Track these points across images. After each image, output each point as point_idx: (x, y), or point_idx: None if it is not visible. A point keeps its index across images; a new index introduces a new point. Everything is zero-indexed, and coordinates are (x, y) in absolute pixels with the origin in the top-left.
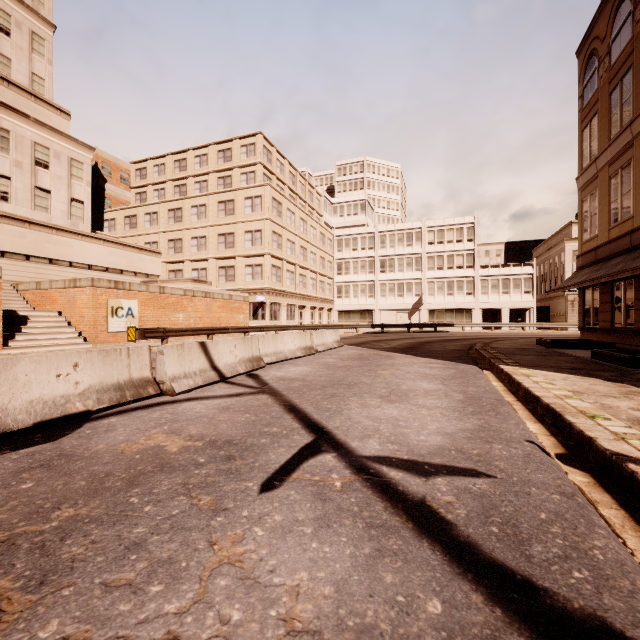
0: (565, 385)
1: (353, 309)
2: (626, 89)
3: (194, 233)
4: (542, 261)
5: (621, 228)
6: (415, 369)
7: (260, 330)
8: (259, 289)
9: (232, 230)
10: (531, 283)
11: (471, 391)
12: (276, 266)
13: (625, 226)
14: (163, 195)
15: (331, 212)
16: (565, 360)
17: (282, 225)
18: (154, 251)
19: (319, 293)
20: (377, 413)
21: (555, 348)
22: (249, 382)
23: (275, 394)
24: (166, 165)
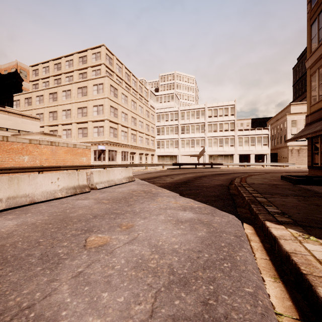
0: None
1: (166, 154)
2: None
3: (64, 107)
4: (272, 127)
5: None
6: (153, 227)
7: (90, 168)
8: (101, 141)
9: (86, 105)
10: (267, 139)
11: None
12: (113, 127)
13: None
14: (48, 85)
15: (155, 100)
16: None
17: (118, 102)
18: (34, 117)
19: (145, 145)
20: None
21: (300, 184)
22: None
23: None
24: (49, 67)
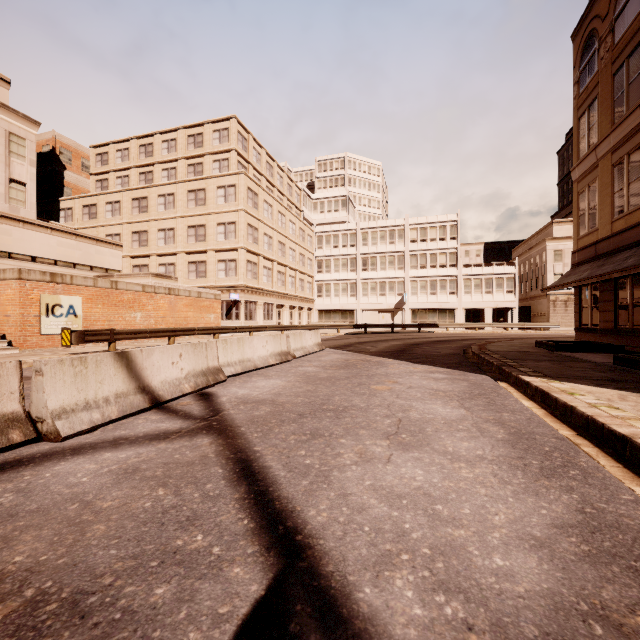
0: (637, 410)
1: (334, 309)
2: (634, 67)
3: (161, 225)
4: (522, 261)
5: (627, 220)
6: (417, 382)
7: (232, 331)
8: (233, 286)
9: (203, 222)
10: (514, 283)
11: (510, 421)
12: (252, 262)
13: (633, 217)
14: (127, 183)
15: (311, 208)
16: (589, 367)
17: (258, 218)
18: (114, 243)
19: (298, 292)
20: (390, 478)
21: (560, 351)
22: (195, 408)
23: (226, 433)
24: (130, 150)
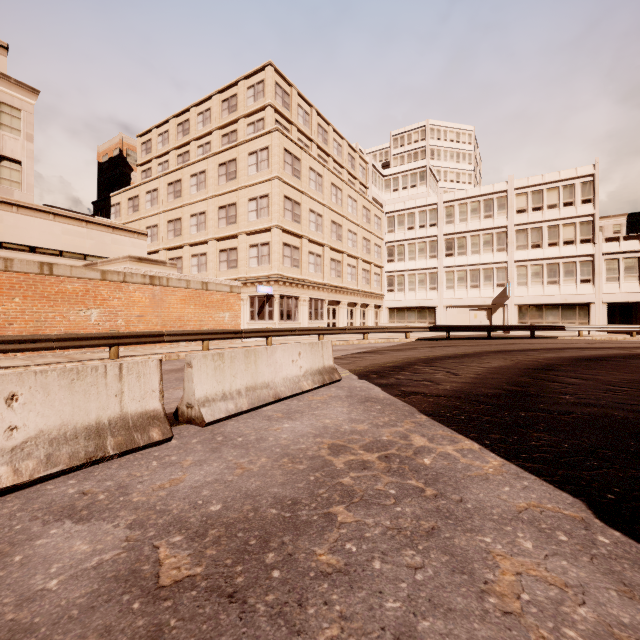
0: None
1: (408, 306)
2: None
3: (193, 209)
4: None
5: None
6: None
7: (233, 336)
8: (265, 277)
9: (234, 200)
10: None
11: None
12: (291, 245)
13: None
14: (167, 169)
15: (382, 187)
16: None
17: (301, 189)
18: (136, 231)
19: (361, 285)
20: None
21: None
22: None
23: None
24: (169, 132)
